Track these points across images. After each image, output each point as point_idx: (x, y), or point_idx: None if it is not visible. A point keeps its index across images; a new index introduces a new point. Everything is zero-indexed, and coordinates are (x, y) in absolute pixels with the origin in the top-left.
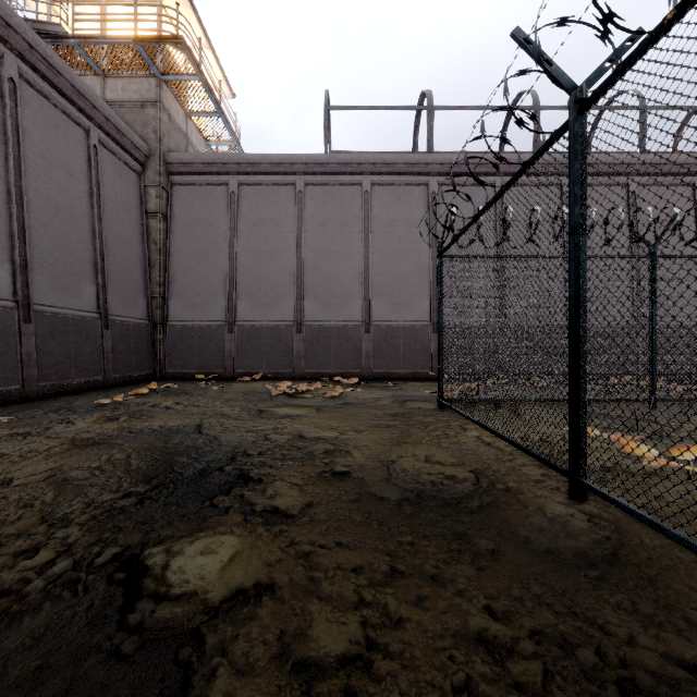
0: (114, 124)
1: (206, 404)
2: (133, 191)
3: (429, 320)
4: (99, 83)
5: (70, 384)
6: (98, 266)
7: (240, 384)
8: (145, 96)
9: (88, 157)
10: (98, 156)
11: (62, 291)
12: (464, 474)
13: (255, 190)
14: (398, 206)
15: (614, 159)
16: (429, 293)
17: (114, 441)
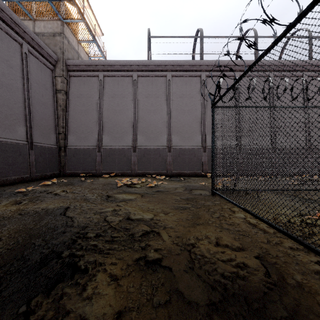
0: (37, 42)
1: (79, 192)
2: (48, 78)
3: (201, 145)
4: (31, 23)
5: (8, 180)
6: (27, 116)
7: (103, 179)
8: (55, 30)
9: (22, 58)
10: (27, 58)
11: (4, 129)
12: (252, 262)
13: (112, 79)
14: (185, 87)
15: (296, 63)
16: (201, 131)
17: (2, 223)
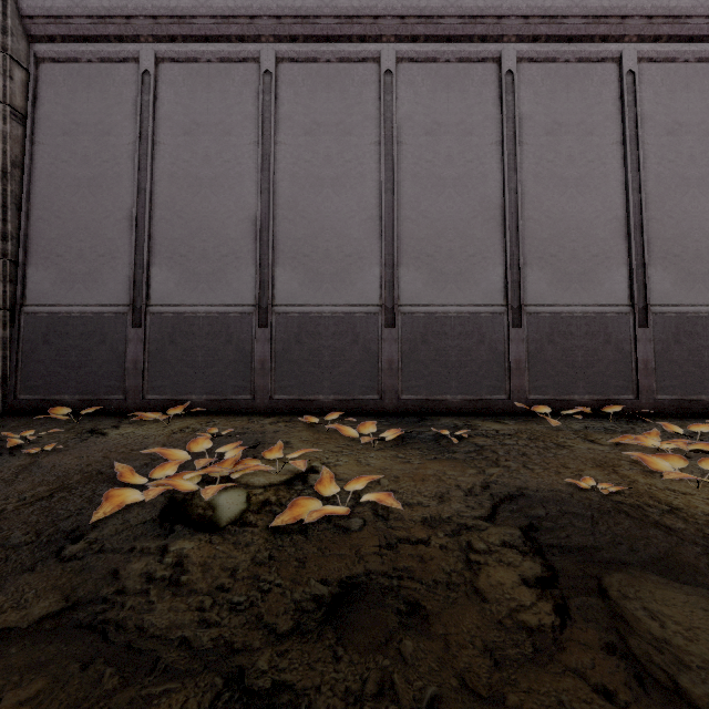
0: None
1: None
2: None
3: (504, 304)
4: None
5: None
6: None
7: (123, 433)
8: None
9: None
10: None
11: None
12: None
13: (187, 69)
14: (444, 98)
15: None
16: (503, 254)
17: None
